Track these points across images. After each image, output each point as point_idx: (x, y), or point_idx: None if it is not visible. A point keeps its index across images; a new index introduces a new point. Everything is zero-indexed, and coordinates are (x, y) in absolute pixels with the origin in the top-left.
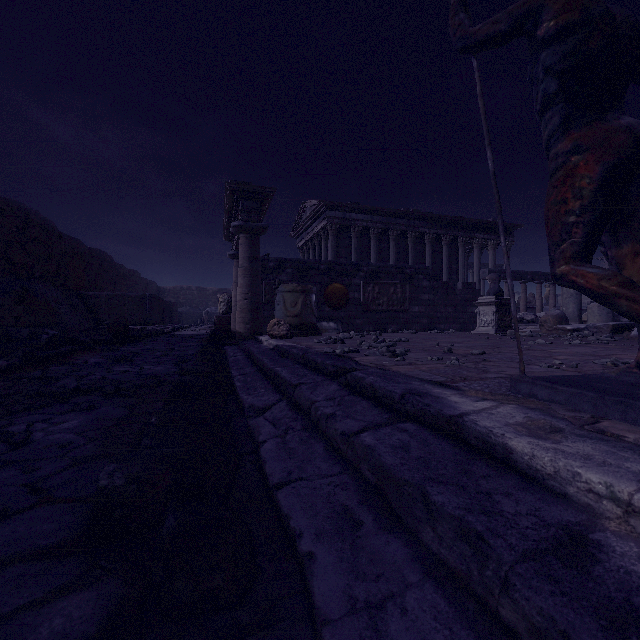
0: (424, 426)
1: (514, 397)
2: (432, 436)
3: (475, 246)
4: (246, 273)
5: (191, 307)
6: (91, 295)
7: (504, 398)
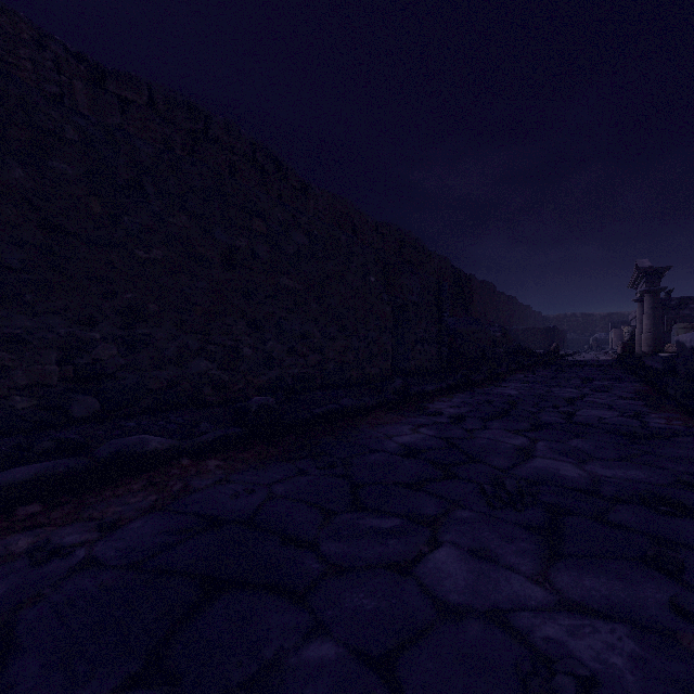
0: None
1: None
2: None
3: None
4: (649, 317)
5: (575, 334)
6: (512, 329)
7: None
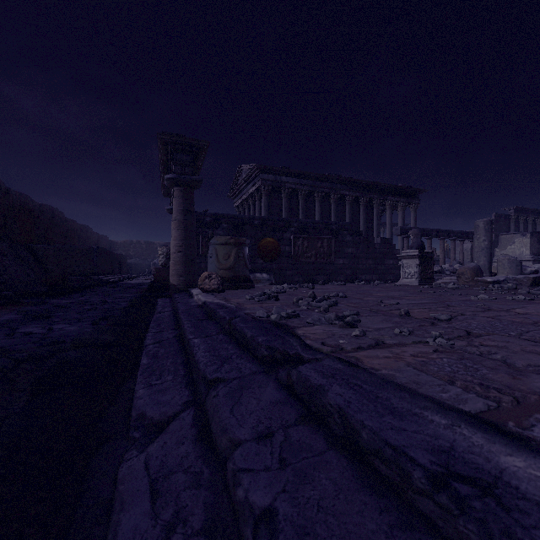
0: None
1: None
2: None
3: (387, 207)
4: (180, 226)
5: (140, 259)
6: (40, 247)
7: None
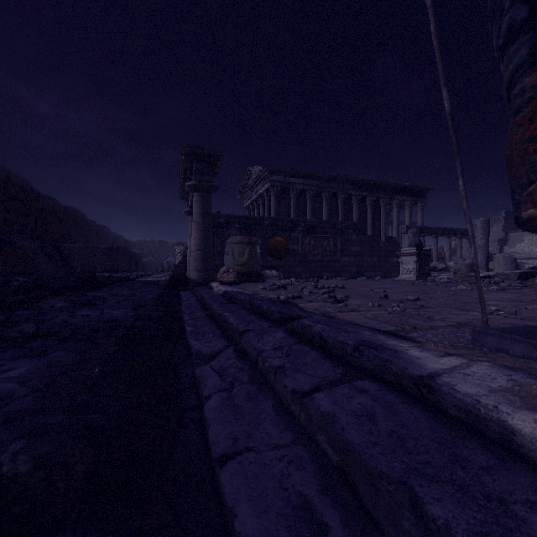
0: (385, 385)
1: (480, 351)
2: (398, 400)
3: (394, 206)
4: (199, 227)
5: (154, 257)
6: (65, 247)
7: (470, 352)
